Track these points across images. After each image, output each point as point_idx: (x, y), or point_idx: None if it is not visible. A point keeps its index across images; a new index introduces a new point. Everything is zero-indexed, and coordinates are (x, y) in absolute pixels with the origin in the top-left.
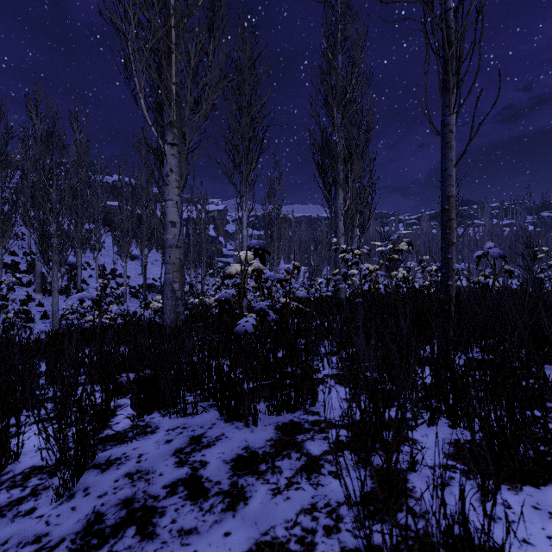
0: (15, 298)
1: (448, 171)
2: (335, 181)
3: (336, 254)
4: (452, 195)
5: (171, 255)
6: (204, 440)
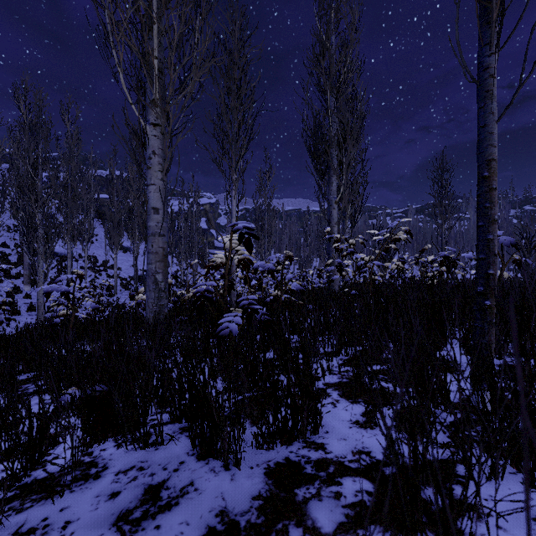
0: None
1: (489, 127)
2: (329, 168)
3: (330, 243)
4: (493, 158)
5: (153, 244)
6: (164, 494)
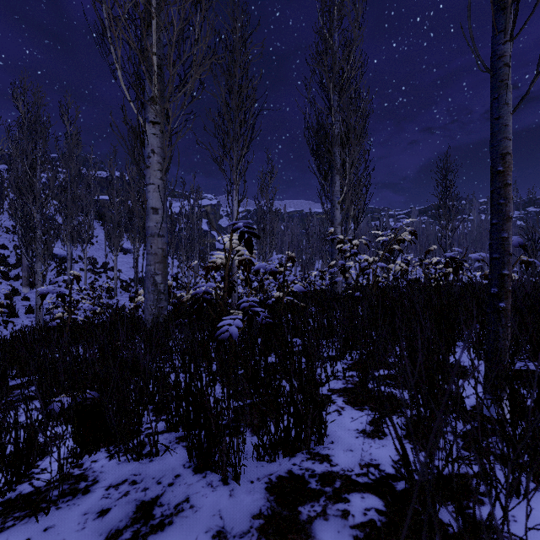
0: None
1: (503, 119)
2: (332, 167)
3: (333, 244)
4: (508, 152)
5: (152, 245)
6: (157, 511)
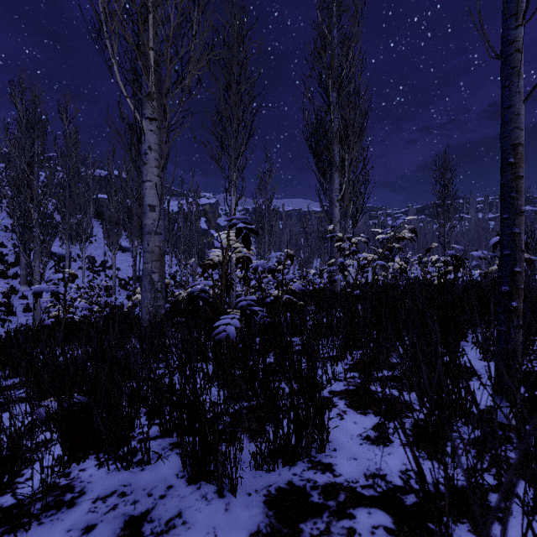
0: None
1: (515, 108)
2: (331, 165)
3: (332, 242)
4: (520, 142)
5: (149, 243)
6: (147, 528)
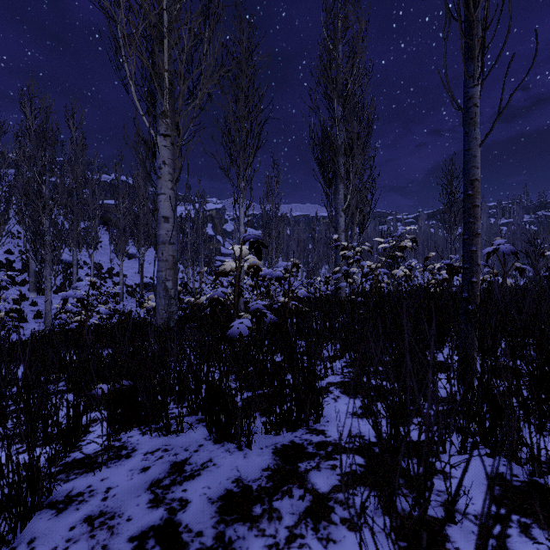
0: (6, 297)
1: (472, 151)
2: (336, 176)
3: (337, 251)
4: (476, 178)
5: (163, 252)
6: (188, 468)
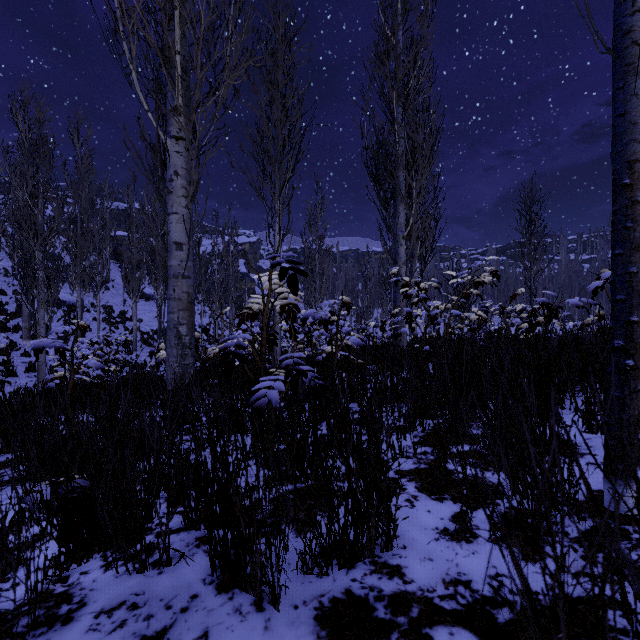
0: None
1: (631, 115)
2: (395, 194)
3: (396, 288)
4: (638, 159)
5: (175, 288)
6: None
